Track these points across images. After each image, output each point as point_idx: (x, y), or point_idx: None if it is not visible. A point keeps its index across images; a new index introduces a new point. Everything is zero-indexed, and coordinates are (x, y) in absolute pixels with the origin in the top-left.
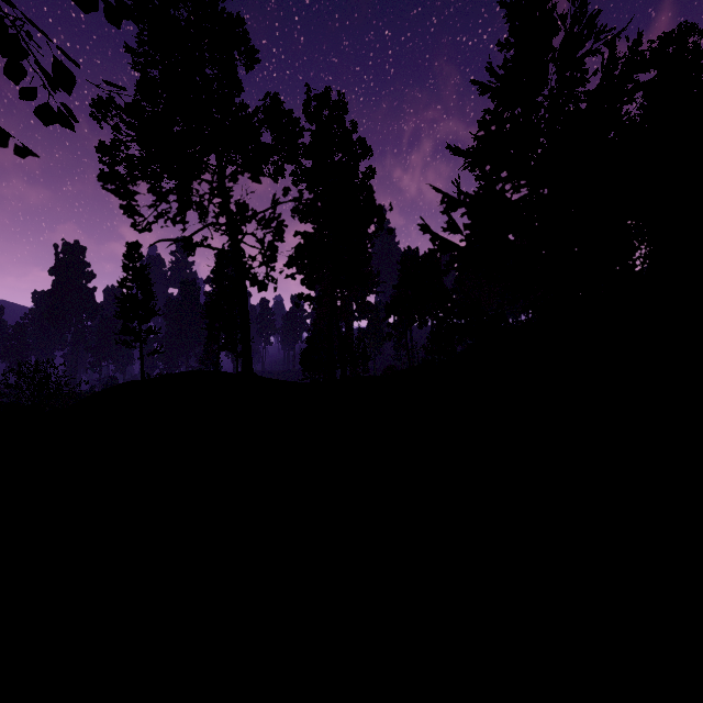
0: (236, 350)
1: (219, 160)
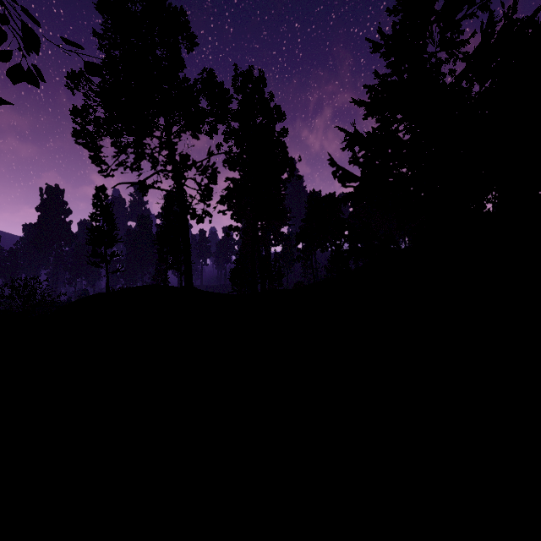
0: (180, 269)
1: (166, 121)
